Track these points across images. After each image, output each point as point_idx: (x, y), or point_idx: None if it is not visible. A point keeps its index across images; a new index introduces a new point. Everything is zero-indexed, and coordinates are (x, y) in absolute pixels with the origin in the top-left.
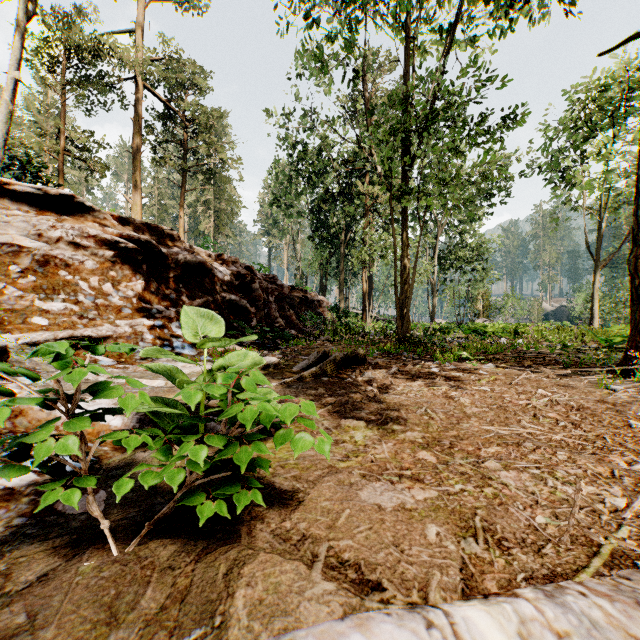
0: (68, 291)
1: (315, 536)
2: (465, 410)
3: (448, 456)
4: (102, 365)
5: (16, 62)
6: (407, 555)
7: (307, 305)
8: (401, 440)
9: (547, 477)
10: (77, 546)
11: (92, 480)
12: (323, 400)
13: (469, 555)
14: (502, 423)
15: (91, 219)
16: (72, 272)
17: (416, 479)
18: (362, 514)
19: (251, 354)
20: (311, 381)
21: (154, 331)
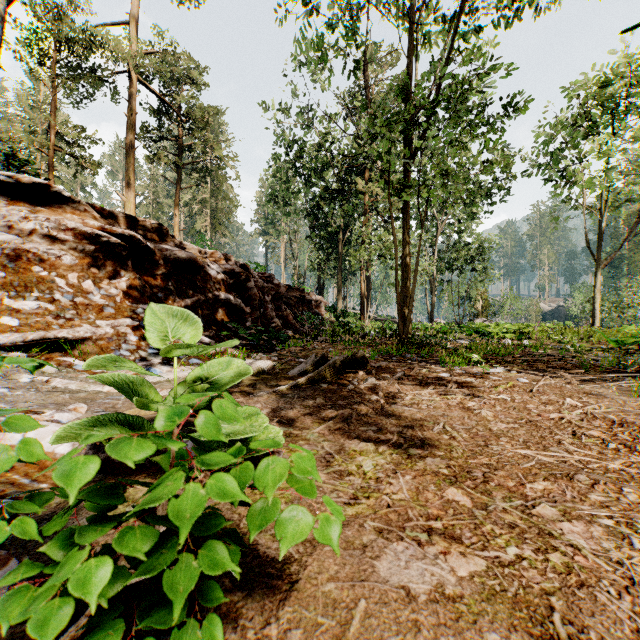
0: (43, 288)
1: None
2: (490, 426)
3: (485, 496)
4: (77, 370)
5: None
6: None
7: (304, 305)
8: (421, 471)
9: (628, 533)
10: None
11: None
12: (322, 413)
13: None
14: (539, 445)
15: (70, 211)
16: (48, 268)
17: (451, 536)
18: (384, 610)
19: (235, 362)
20: (308, 388)
21: (139, 332)
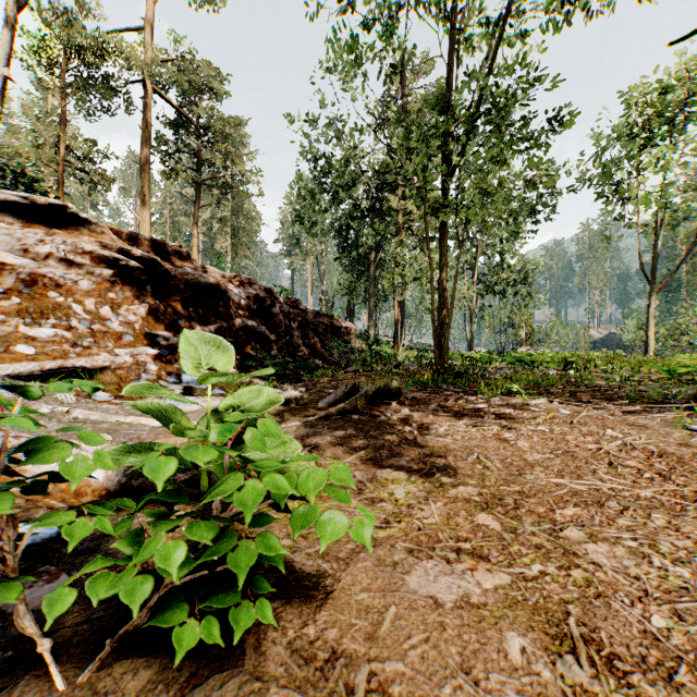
0: (59, 315)
1: (350, 654)
2: (525, 457)
3: (515, 521)
4: (97, 401)
5: (5, 57)
6: (484, 689)
7: (333, 332)
8: (453, 498)
9: (649, 553)
10: (10, 671)
11: (16, 589)
12: (354, 444)
13: (572, 687)
14: (573, 474)
15: (87, 233)
16: (64, 293)
17: (479, 556)
18: (413, 614)
19: (267, 390)
20: (339, 419)
21: (159, 361)
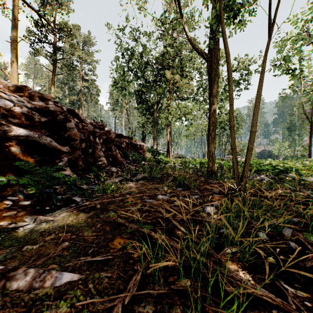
0: None
1: None
2: None
3: None
4: None
5: None
6: None
7: (132, 147)
8: None
9: None
10: None
11: None
12: None
13: None
14: None
15: None
16: None
17: None
18: None
19: None
20: None
21: None
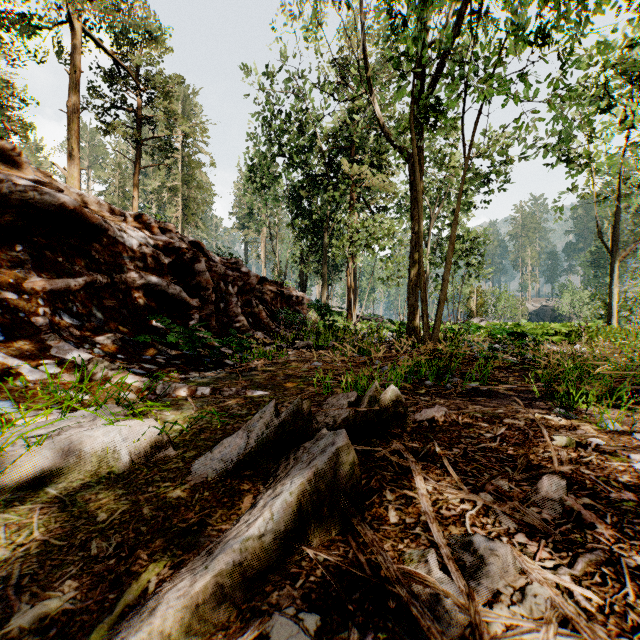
0: None
1: None
2: None
3: None
4: None
5: None
6: None
7: (283, 301)
8: None
9: None
10: None
11: None
12: None
13: None
14: None
15: None
16: None
17: None
18: None
19: None
20: None
21: None
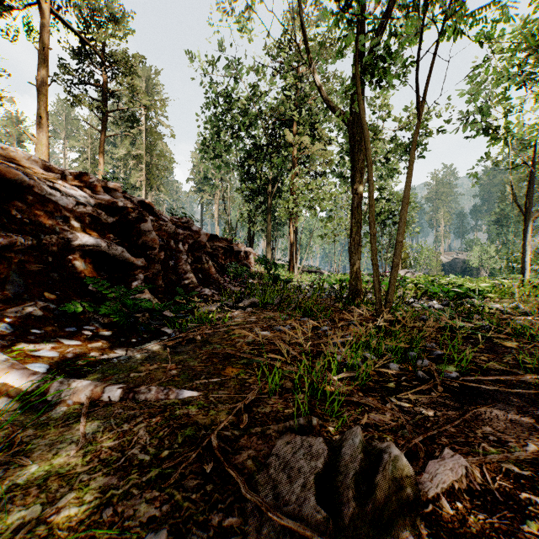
0: None
1: None
2: None
3: None
4: None
5: None
6: None
7: (232, 256)
8: None
9: None
10: None
11: None
12: None
13: None
14: None
15: None
16: None
17: None
18: None
19: None
20: None
21: None
